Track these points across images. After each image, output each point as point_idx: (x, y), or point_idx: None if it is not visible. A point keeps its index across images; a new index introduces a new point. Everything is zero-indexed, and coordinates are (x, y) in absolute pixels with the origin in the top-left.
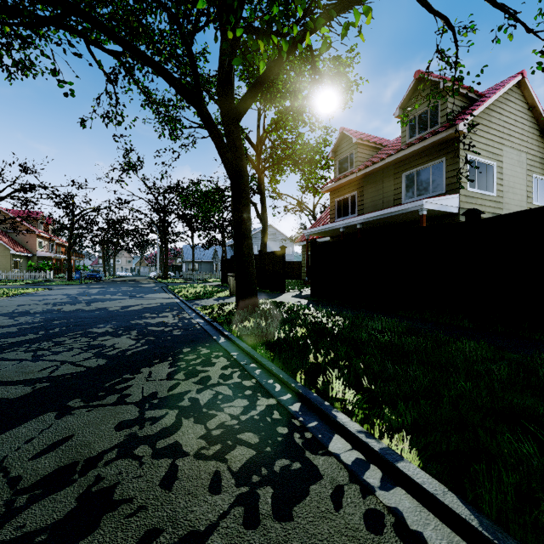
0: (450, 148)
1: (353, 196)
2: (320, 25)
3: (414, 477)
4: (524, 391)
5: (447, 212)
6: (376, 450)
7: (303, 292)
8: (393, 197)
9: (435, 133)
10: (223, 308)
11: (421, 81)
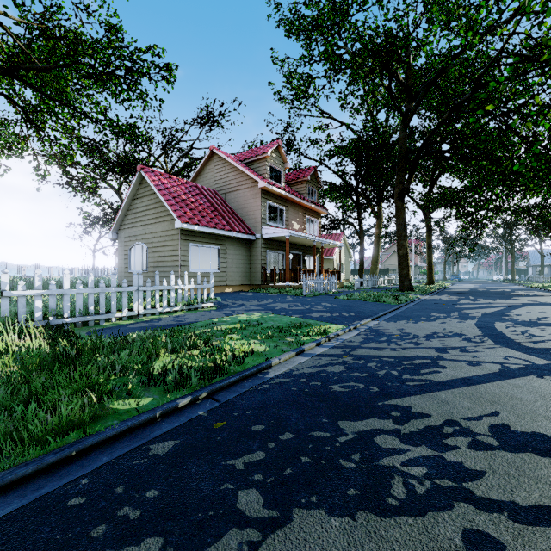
0: None
1: None
2: None
3: None
4: None
5: None
6: None
7: None
8: None
9: None
10: None
11: None
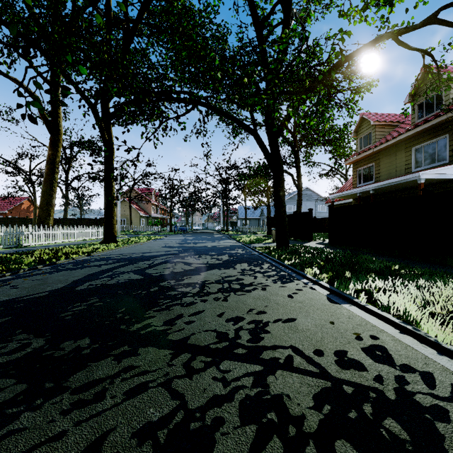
0: (452, 126)
1: (371, 167)
2: (310, 120)
3: (320, 283)
4: (393, 276)
5: (447, 179)
6: (314, 280)
7: (325, 241)
8: (405, 167)
9: (439, 115)
10: (268, 248)
11: (427, 73)
